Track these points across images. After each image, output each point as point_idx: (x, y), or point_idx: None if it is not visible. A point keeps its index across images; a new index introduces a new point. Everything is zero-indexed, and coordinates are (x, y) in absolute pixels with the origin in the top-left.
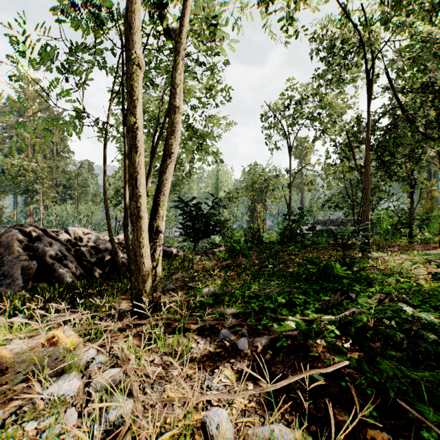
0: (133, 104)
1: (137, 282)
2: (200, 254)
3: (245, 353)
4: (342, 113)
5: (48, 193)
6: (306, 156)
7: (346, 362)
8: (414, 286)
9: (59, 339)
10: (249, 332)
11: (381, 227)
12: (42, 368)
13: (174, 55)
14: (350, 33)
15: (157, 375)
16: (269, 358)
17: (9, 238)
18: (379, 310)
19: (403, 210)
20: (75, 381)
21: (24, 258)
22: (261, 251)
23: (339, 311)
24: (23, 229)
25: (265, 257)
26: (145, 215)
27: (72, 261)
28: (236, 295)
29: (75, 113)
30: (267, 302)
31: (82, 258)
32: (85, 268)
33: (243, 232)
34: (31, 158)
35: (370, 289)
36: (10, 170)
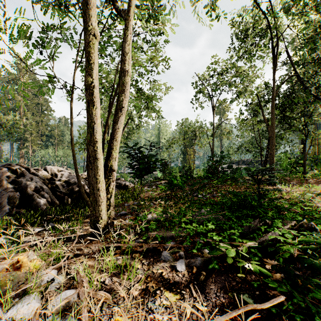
0: (91, 67)
1: (95, 211)
2: (146, 185)
3: (183, 273)
4: (252, 81)
5: (35, 141)
6: (224, 113)
7: (282, 297)
8: (316, 213)
9: (24, 263)
10: (186, 253)
11: (281, 166)
12: (6, 290)
13: (125, 30)
14: (259, 19)
15: (104, 300)
16: (204, 279)
17: (0, 174)
18: (304, 241)
19: (298, 153)
20: (33, 304)
21: (10, 190)
22: (193, 184)
23: (259, 236)
24: (11, 167)
25: (195, 188)
26: (101, 157)
27: (48, 192)
28: (174, 221)
29: (50, 79)
30: (199, 227)
31: (56, 190)
32: (58, 197)
33: (178, 169)
34: (23, 115)
35: (281, 216)
36: (6, 123)
